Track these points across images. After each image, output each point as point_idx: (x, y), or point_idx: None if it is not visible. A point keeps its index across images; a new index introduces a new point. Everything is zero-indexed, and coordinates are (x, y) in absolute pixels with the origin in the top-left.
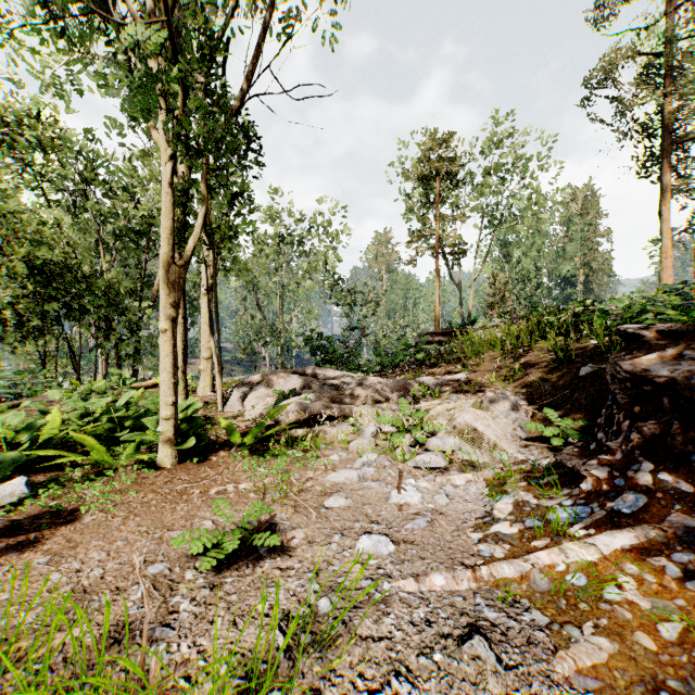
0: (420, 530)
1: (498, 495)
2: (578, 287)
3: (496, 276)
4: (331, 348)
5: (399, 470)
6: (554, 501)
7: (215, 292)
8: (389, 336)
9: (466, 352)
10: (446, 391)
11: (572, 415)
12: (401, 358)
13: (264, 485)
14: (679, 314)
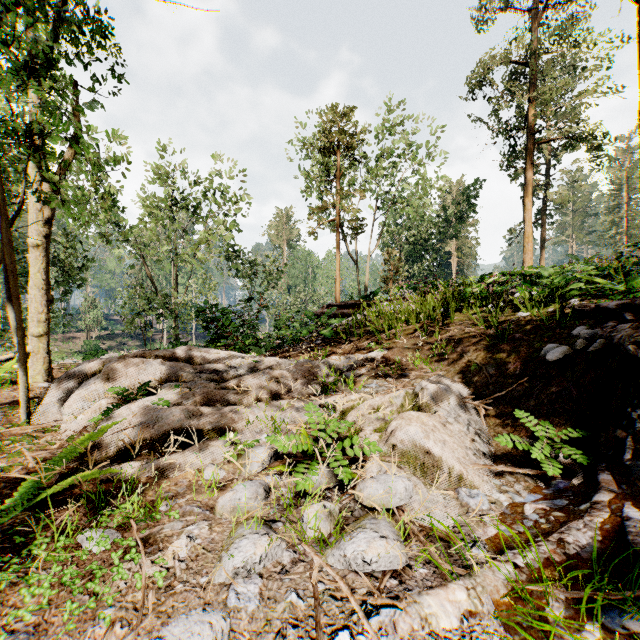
0: None
1: None
2: (453, 268)
3: (391, 253)
4: (227, 320)
5: (312, 591)
6: None
7: (6, 230)
8: (290, 308)
9: (376, 325)
10: (362, 375)
11: (546, 415)
12: (304, 333)
13: None
14: (610, 283)
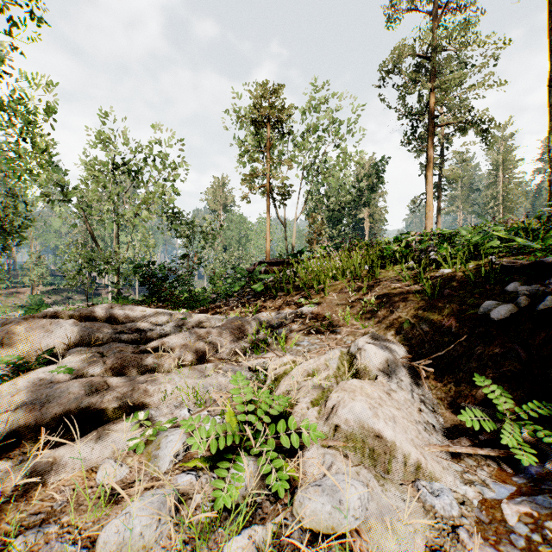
0: None
1: None
2: (365, 231)
3: (315, 217)
4: (165, 276)
5: None
6: None
7: None
8: (225, 266)
9: (305, 281)
10: (293, 332)
11: (494, 379)
12: (236, 289)
13: None
14: (524, 242)
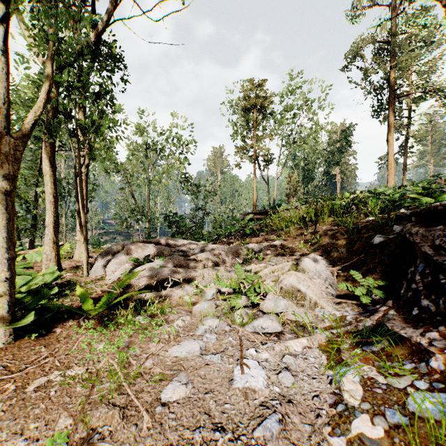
0: (274, 440)
1: (339, 367)
2: (337, 185)
3: (291, 176)
4: (183, 223)
5: (239, 337)
6: (403, 379)
7: (79, 175)
8: (222, 215)
9: (278, 226)
10: (268, 255)
11: (370, 275)
12: (232, 230)
13: (97, 371)
14: (427, 199)
